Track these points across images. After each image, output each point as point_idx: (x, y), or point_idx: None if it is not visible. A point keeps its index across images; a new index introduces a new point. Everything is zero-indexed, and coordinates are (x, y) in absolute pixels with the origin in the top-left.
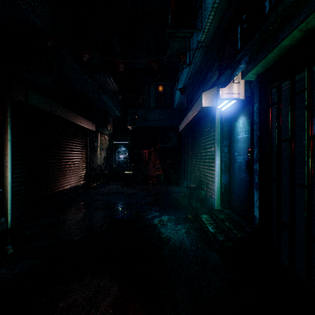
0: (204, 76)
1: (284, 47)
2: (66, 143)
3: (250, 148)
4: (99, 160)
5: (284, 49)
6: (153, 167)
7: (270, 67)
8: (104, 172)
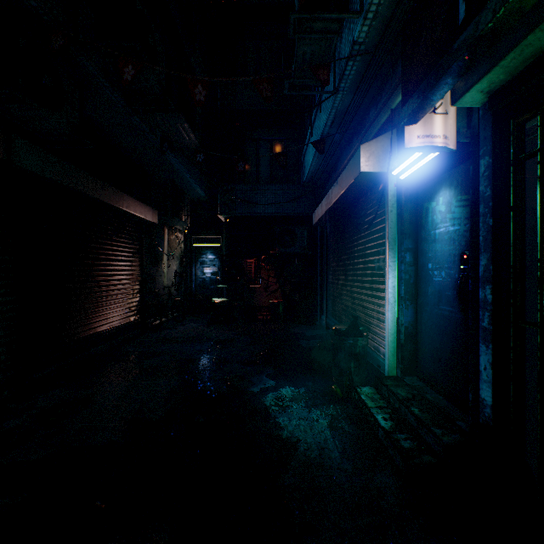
0: (361, 116)
1: None
2: (100, 246)
3: (465, 254)
4: (166, 278)
5: None
6: (265, 289)
7: (527, 69)
8: (175, 298)
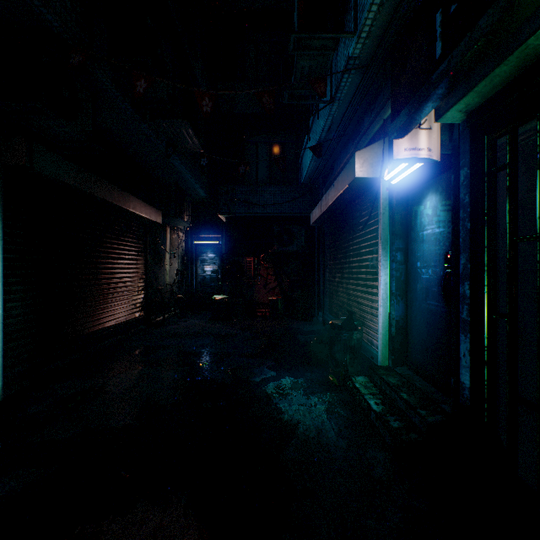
0: (356, 123)
1: (531, 49)
2: (108, 246)
3: (448, 253)
4: (169, 275)
5: (530, 56)
6: (264, 287)
7: (497, 94)
8: (177, 295)
